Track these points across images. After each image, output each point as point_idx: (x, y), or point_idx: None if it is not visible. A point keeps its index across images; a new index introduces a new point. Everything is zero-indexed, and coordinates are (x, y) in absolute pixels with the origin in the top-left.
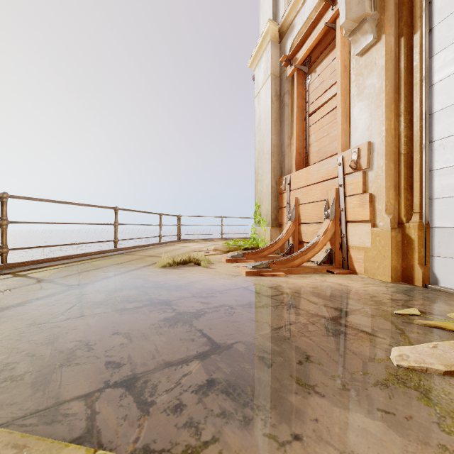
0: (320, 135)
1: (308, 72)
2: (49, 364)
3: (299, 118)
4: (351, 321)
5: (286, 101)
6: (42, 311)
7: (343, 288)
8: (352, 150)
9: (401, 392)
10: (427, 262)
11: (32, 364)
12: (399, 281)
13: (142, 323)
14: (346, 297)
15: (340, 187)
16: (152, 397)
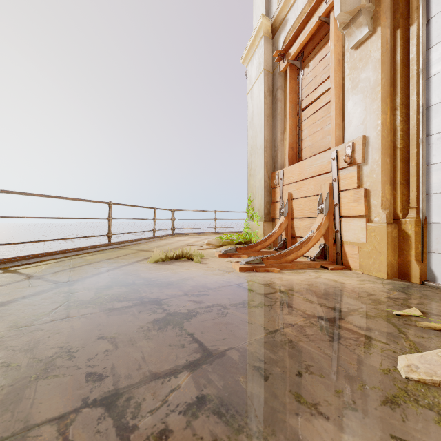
0: (314, 130)
1: (301, 67)
2: (24, 377)
3: (291, 113)
4: (350, 323)
5: (279, 96)
6: (27, 312)
7: (339, 285)
8: (346, 144)
9: (415, 413)
10: (424, 258)
11: (6, 377)
12: (395, 278)
13: (130, 326)
14: (343, 295)
15: (333, 182)
16: (135, 420)
